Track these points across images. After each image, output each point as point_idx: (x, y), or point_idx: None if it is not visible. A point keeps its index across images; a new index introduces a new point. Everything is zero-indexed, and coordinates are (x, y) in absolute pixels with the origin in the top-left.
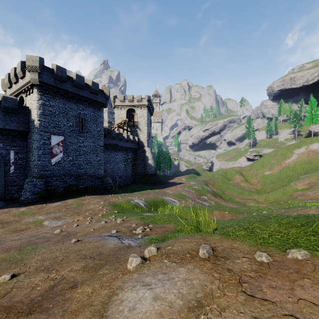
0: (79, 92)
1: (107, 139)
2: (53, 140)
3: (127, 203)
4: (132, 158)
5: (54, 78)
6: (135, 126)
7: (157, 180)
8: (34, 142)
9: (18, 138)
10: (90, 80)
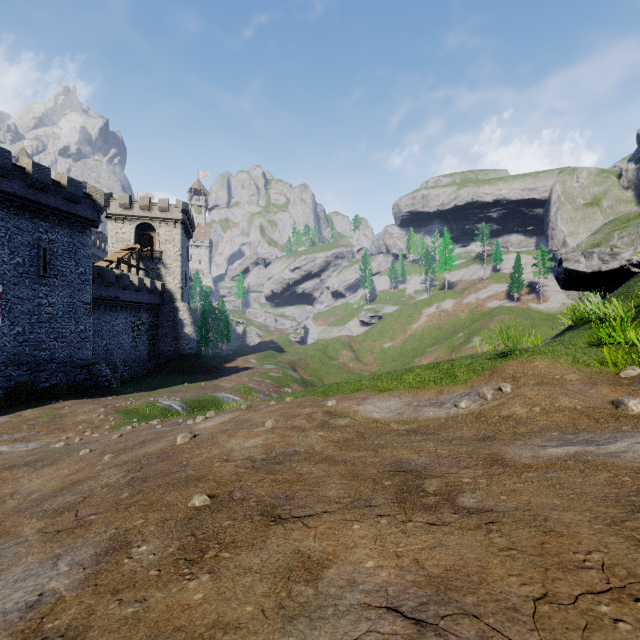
0: (40, 197)
1: (96, 287)
2: None
3: (151, 406)
4: (150, 323)
5: None
6: (155, 260)
7: (203, 365)
8: None
9: None
10: (64, 175)
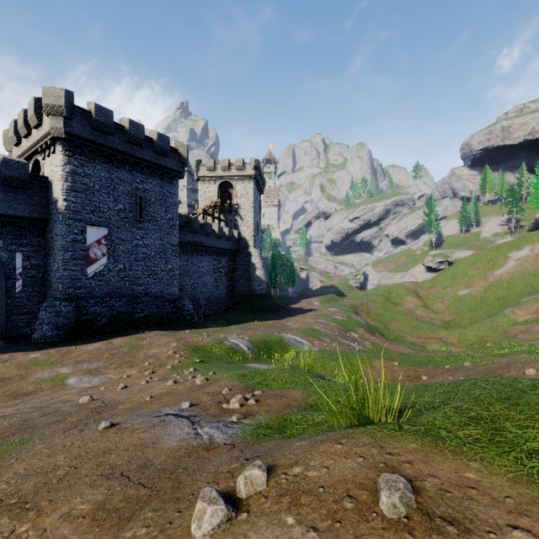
0: (136, 152)
1: (184, 233)
2: (90, 234)
3: (218, 344)
4: (228, 266)
5: (92, 127)
6: (233, 212)
7: (271, 305)
8: (57, 239)
9: (29, 231)
10: (154, 132)
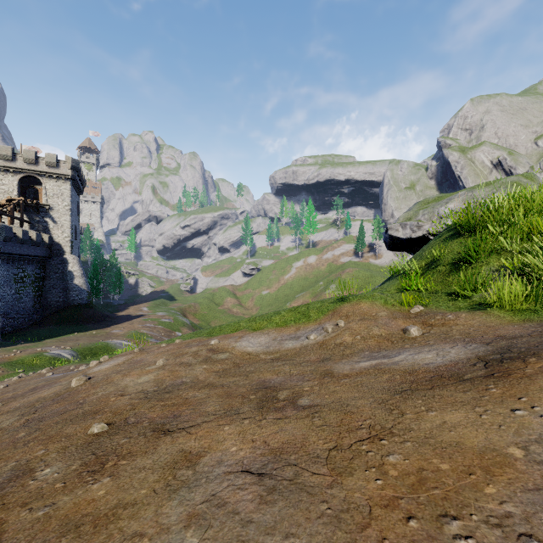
0: None
1: None
2: None
3: (38, 357)
4: (36, 275)
5: None
6: (41, 213)
7: (94, 314)
8: None
9: None
10: None
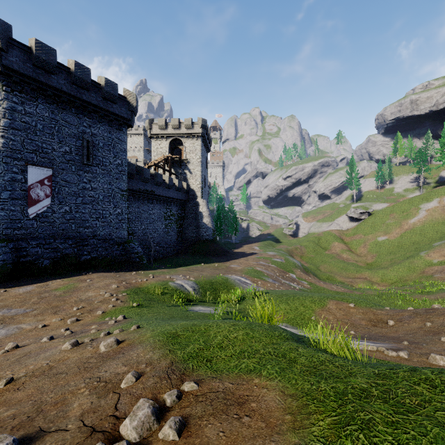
0: (83, 95)
1: (136, 182)
2: (32, 174)
3: (162, 286)
4: (178, 214)
5: (32, 63)
6: (182, 167)
7: (217, 249)
8: None
9: None
10: (102, 77)
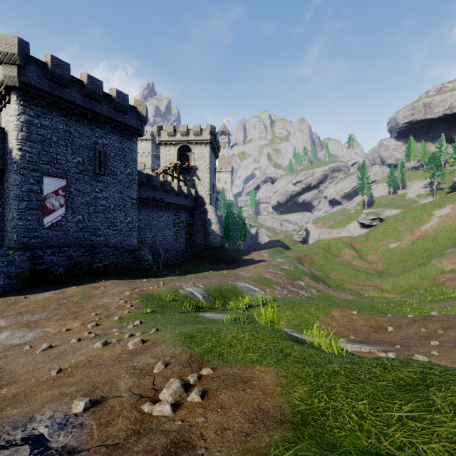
0: (95, 107)
1: (145, 189)
2: (47, 185)
3: (173, 293)
4: (187, 221)
5: (48, 78)
6: (191, 173)
7: (225, 256)
8: (12, 188)
9: None
10: (113, 89)
